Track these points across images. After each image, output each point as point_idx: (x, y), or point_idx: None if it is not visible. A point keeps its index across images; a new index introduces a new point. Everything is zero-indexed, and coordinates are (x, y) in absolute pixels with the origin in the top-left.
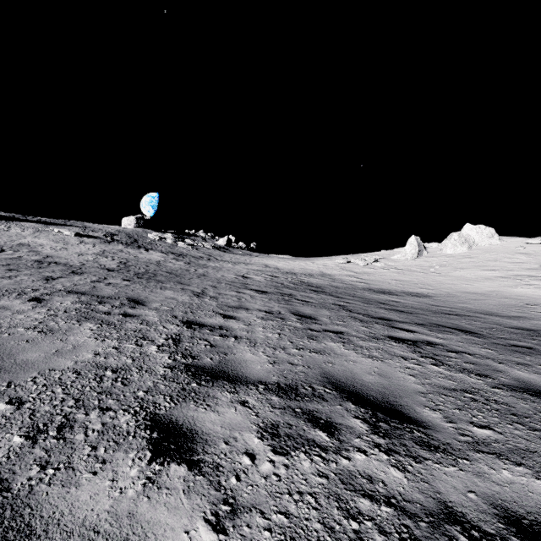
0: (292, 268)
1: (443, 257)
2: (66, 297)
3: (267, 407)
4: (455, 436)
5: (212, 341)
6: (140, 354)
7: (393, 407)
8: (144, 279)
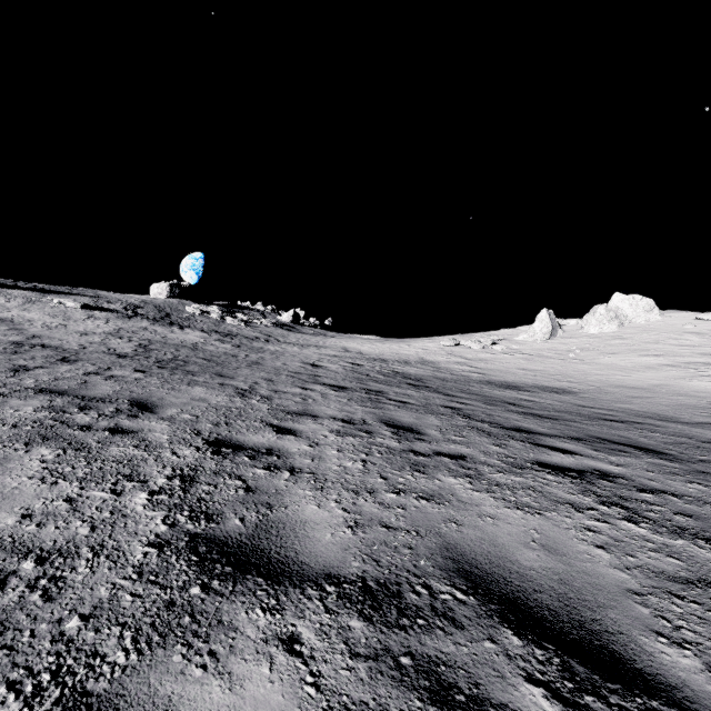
0: (381, 353)
1: (585, 338)
2: (30, 399)
3: (340, 656)
4: None
5: (250, 480)
6: (111, 513)
7: (596, 638)
8: (167, 369)
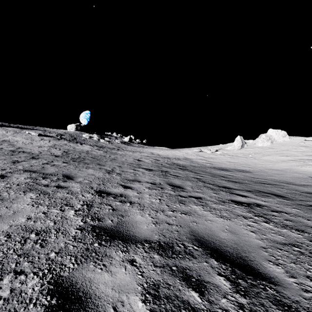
0: (168, 155)
1: (256, 148)
2: (22, 174)
3: (150, 266)
4: (300, 293)
5: (114, 206)
6: (61, 218)
7: (245, 262)
8: (76, 162)
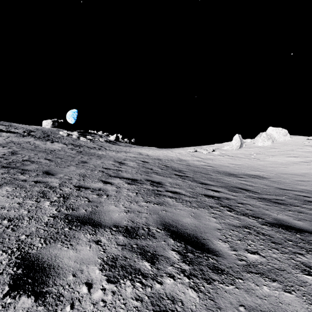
0: (158, 155)
1: (256, 148)
2: None
3: None
4: None
5: None
6: None
7: None
8: (6, 168)
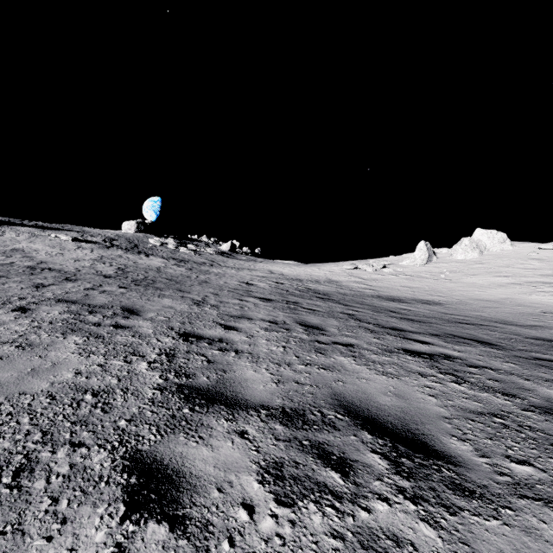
0: (298, 274)
1: (453, 263)
2: (54, 306)
3: (270, 439)
4: (491, 476)
5: (210, 357)
6: (128, 373)
7: (415, 436)
8: (141, 286)
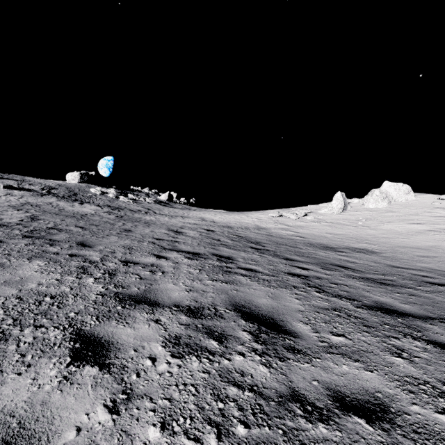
0: (228, 221)
1: (366, 211)
2: None
3: None
4: None
5: None
6: None
7: None
8: (29, 238)
